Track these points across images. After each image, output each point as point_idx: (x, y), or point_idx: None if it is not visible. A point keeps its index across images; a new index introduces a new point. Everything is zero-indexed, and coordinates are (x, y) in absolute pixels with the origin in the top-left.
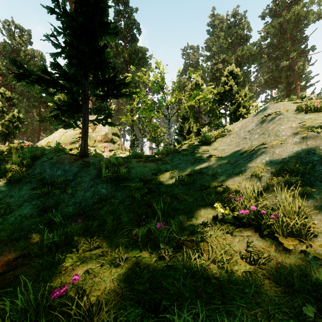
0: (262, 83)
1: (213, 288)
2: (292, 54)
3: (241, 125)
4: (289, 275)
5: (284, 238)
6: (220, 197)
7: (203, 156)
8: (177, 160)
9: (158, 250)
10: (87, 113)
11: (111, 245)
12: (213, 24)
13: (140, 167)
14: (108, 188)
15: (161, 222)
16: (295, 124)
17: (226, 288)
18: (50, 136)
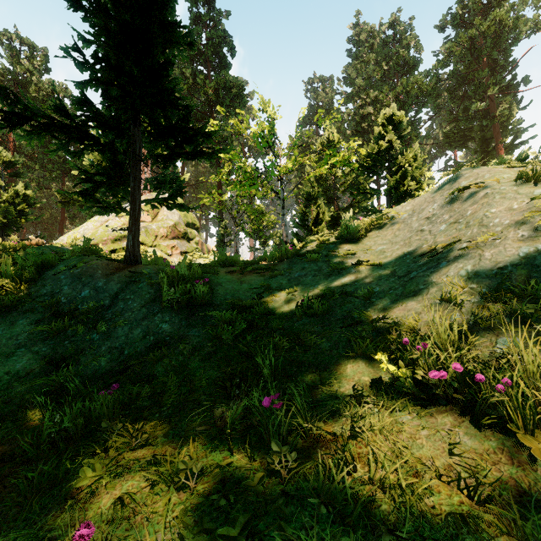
0: (440, 139)
1: None
2: (491, 89)
3: (412, 208)
4: None
5: (527, 435)
6: (383, 342)
7: (345, 262)
8: (298, 270)
9: (265, 453)
10: (139, 187)
11: (174, 439)
12: (357, 40)
13: (233, 282)
14: (173, 321)
15: (272, 394)
16: (517, 204)
17: None
18: (78, 228)
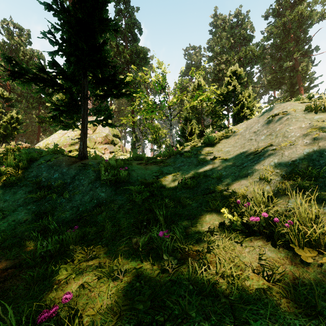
0: (265, 84)
1: (223, 307)
2: (296, 54)
3: (246, 126)
4: (309, 293)
5: (300, 249)
6: (227, 202)
7: (206, 158)
8: (179, 162)
9: (160, 261)
10: (86, 114)
11: (110, 255)
12: (215, 24)
13: (141, 169)
14: (107, 192)
15: (164, 230)
16: (304, 124)
17: (237, 308)
18: (49, 138)
